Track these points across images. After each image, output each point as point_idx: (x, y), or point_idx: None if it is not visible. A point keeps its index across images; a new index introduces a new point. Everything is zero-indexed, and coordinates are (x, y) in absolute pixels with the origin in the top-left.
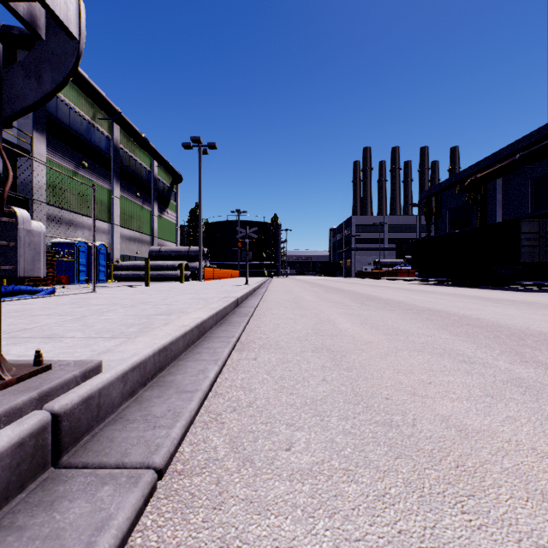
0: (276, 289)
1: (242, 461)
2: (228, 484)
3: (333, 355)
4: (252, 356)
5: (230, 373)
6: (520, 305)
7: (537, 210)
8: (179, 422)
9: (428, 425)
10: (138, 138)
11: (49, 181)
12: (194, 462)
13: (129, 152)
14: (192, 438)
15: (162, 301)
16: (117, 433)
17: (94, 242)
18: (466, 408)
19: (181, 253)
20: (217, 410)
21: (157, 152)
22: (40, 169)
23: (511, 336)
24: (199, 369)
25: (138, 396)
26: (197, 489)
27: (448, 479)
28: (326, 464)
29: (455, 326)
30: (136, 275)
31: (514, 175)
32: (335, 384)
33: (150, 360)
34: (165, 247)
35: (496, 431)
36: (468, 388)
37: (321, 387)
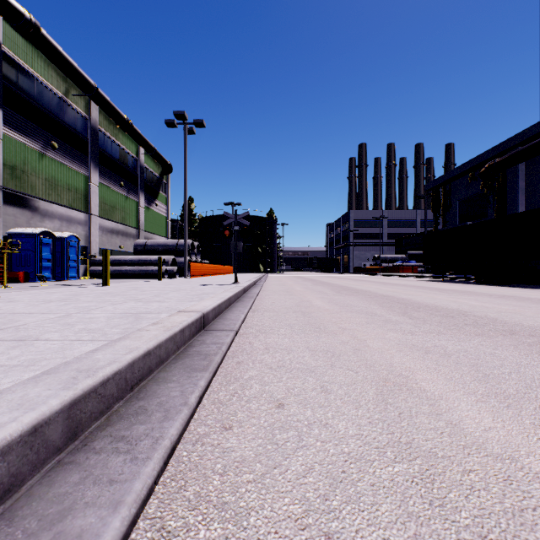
0: (273, 289)
1: None
2: None
3: None
4: None
5: None
6: None
7: None
8: None
9: None
10: (120, 120)
11: (6, 160)
12: None
13: (111, 136)
14: None
15: (38, 326)
16: None
17: None
18: None
19: (169, 247)
20: None
21: (142, 138)
22: None
23: None
24: None
25: None
26: None
27: None
28: None
29: None
30: (116, 271)
31: (539, 159)
32: None
33: None
34: (152, 240)
35: None
36: None
37: None
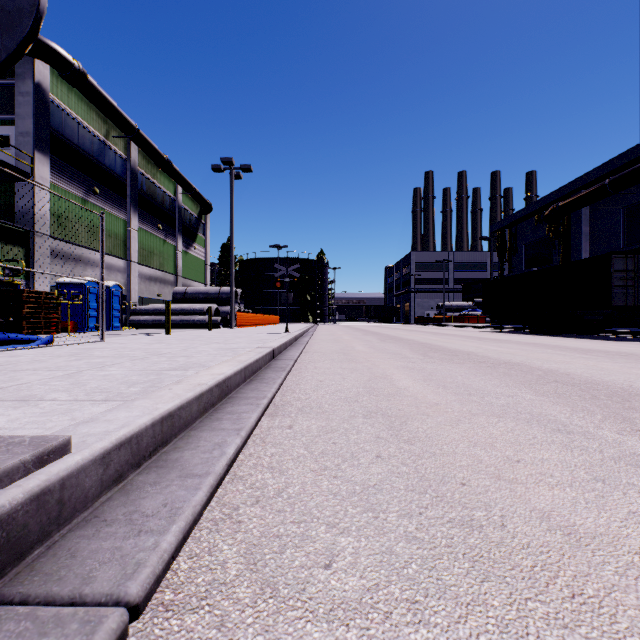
0: (322, 338)
1: (261, 585)
2: (235, 627)
3: (390, 422)
4: (286, 423)
5: (257, 447)
6: (615, 357)
7: (630, 244)
8: (175, 524)
9: (523, 525)
10: (159, 159)
11: (53, 209)
12: (191, 588)
13: (149, 177)
14: (193, 547)
15: (181, 353)
16: (84, 543)
17: (102, 281)
18: (571, 499)
19: (211, 295)
20: (233, 502)
21: (182, 177)
22: (43, 195)
23: (612, 396)
24: (215, 442)
25: (127, 482)
26: (188, 637)
27: (562, 618)
28: (382, 592)
29: (540, 383)
30: (157, 321)
31: (603, 204)
32: (393, 463)
33: (147, 431)
34: (192, 288)
35: (618, 536)
36: (570, 468)
37: (375, 467)
